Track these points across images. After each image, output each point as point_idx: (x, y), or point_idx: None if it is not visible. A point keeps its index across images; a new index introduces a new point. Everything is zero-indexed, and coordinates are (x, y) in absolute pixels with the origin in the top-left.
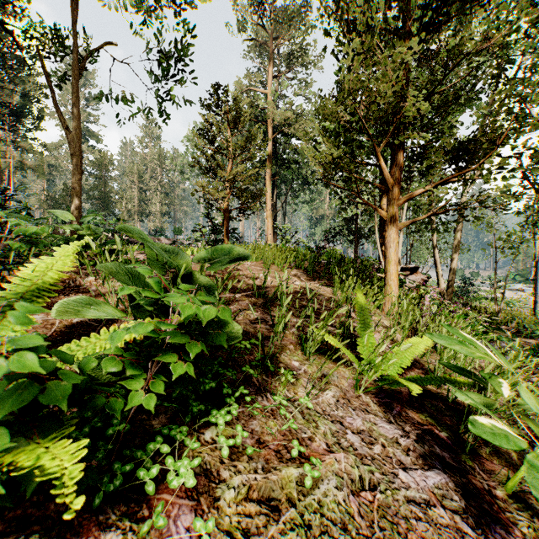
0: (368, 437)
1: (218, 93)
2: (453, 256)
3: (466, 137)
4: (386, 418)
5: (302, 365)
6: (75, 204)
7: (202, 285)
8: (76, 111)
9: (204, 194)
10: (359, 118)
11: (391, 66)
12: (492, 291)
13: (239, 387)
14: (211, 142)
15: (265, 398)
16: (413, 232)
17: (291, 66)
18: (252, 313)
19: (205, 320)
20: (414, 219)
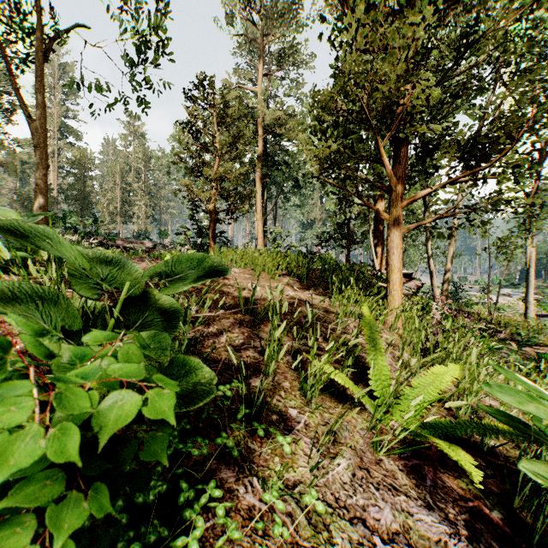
0: (406, 546)
1: (203, 85)
2: (447, 262)
3: (476, 133)
4: (421, 497)
5: (302, 413)
6: (39, 202)
7: (162, 310)
8: (40, 97)
9: (188, 194)
10: (361, 106)
11: (401, 42)
12: (481, 296)
13: (208, 483)
14: (196, 138)
15: (250, 488)
16: (407, 237)
17: (282, 65)
18: (236, 337)
19: (107, 434)
20: (419, 222)
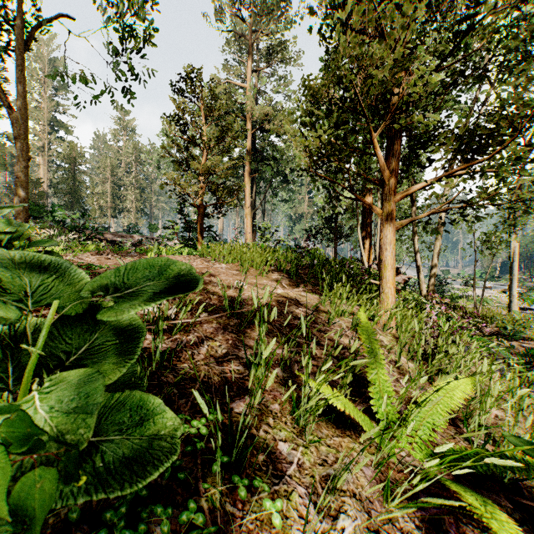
0: None
1: (191, 77)
2: (434, 256)
3: (472, 124)
4: None
5: (294, 448)
6: (20, 195)
7: (119, 329)
8: (21, 87)
9: (175, 188)
10: (354, 94)
11: (400, 22)
12: (465, 290)
13: None
14: (183, 131)
15: None
16: None
17: (271, 61)
18: (219, 346)
19: None
20: (413, 218)
